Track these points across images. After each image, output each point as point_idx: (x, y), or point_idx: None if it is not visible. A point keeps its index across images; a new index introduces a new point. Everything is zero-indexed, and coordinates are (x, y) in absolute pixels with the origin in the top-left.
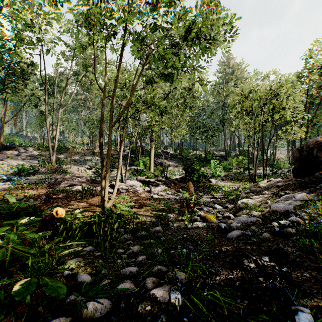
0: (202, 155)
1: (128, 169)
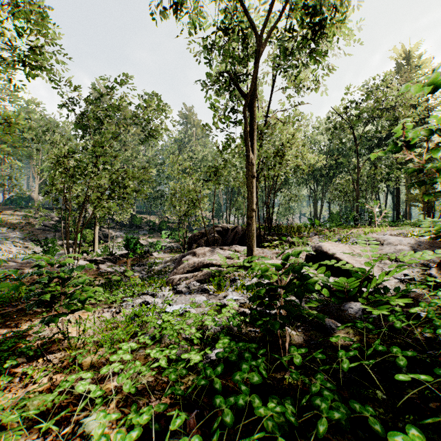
0: (157, 222)
1: (59, 244)
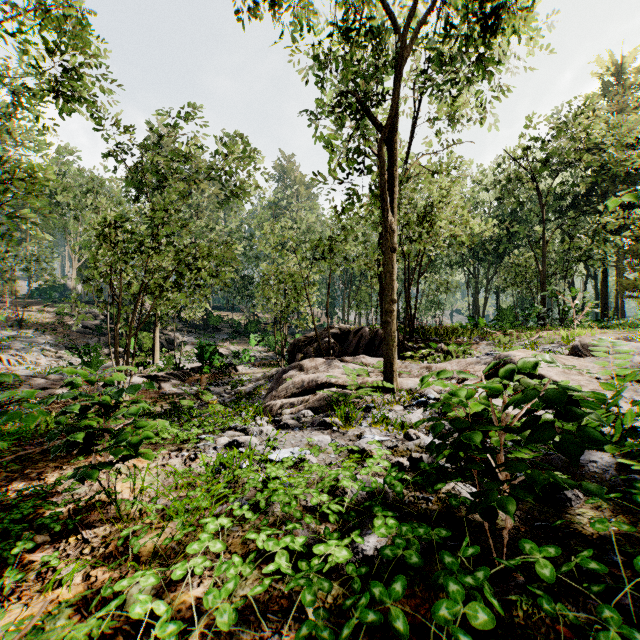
0: (243, 322)
1: (105, 354)
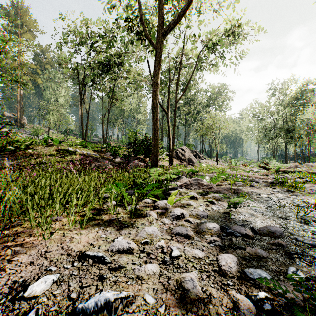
0: None
1: None
